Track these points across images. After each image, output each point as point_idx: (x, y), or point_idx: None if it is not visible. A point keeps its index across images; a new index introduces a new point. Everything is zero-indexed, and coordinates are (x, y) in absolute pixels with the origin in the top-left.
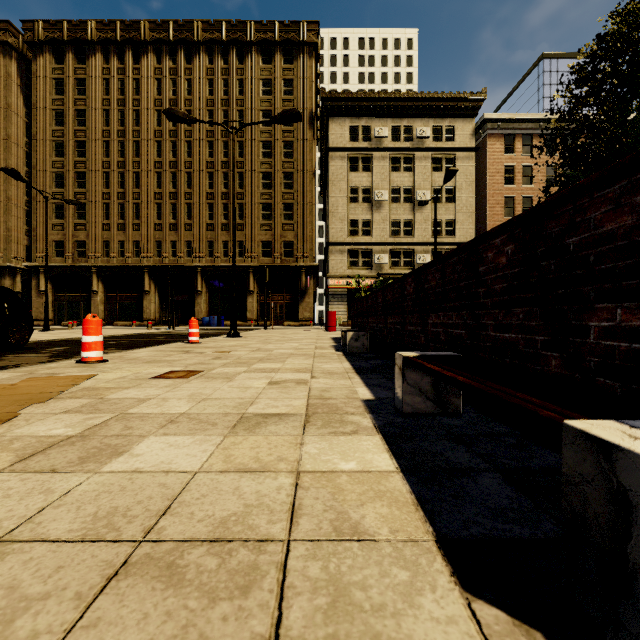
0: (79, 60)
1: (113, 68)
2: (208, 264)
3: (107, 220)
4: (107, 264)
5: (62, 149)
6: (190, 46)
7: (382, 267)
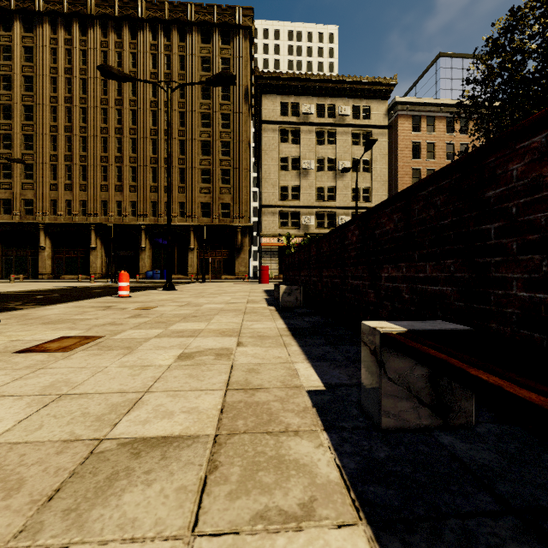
0: (27, 29)
1: (60, 38)
2: (151, 223)
3: (54, 180)
4: (54, 221)
5: (10, 112)
6: (135, 23)
7: (309, 227)
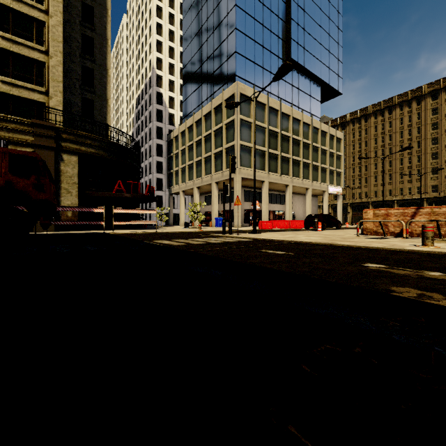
0: (342, 129)
1: (356, 128)
2: (400, 199)
3: (353, 185)
4: (354, 202)
5: None
6: (390, 107)
7: None
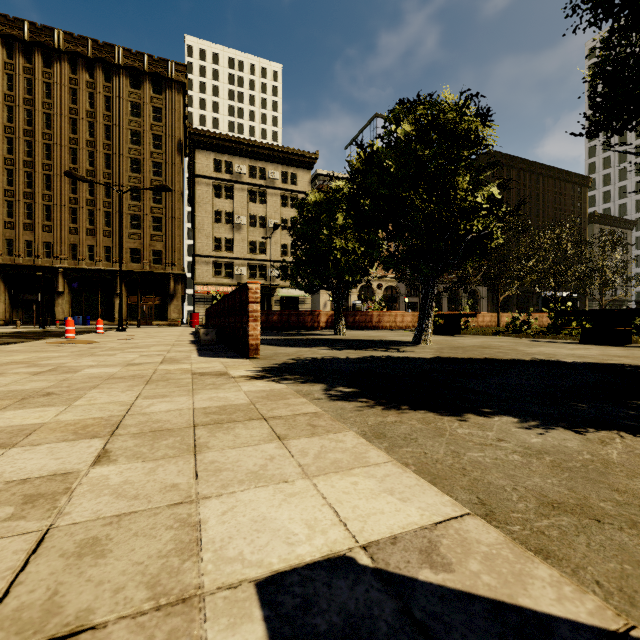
0: None
1: None
2: (71, 266)
3: None
4: None
5: None
6: (49, 51)
7: (242, 277)
